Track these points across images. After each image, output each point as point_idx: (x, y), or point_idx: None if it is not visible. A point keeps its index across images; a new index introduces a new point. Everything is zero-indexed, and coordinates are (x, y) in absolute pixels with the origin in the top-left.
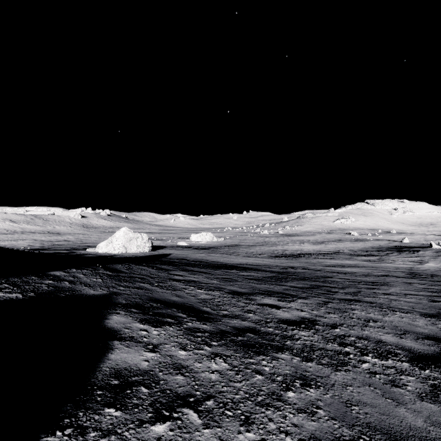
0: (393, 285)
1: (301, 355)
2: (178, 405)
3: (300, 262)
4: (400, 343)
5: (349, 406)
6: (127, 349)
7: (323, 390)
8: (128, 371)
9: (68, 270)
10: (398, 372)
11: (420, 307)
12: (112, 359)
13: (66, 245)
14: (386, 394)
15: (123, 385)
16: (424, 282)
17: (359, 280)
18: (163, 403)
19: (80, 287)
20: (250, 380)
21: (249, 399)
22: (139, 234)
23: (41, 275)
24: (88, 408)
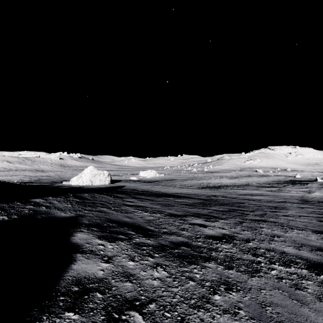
0: (290, 209)
1: (224, 264)
2: (126, 308)
3: (220, 192)
4: (299, 254)
5: (263, 307)
6: (87, 261)
7: (242, 293)
8: (87, 279)
9: (46, 198)
10: (299, 277)
11: (311, 226)
12: (74, 269)
13: (48, 179)
14: (292, 296)
15: (82, 291)
16: (313, 206)
17: (264, 205)
18: (114, 307)
19: (54, 211)
20: (184, 286)
21: (184, 302)
22: (101, 171)
23: (24, 202)
24: (51, 312)
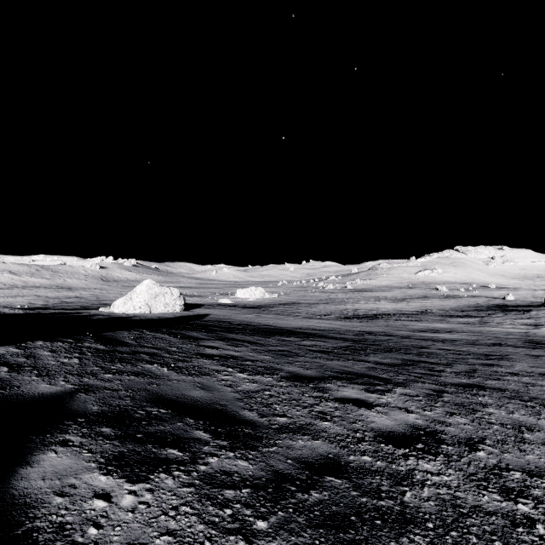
0: (515, 359)
1: (448, 539)
2: None
3: (379, 325)
4: None
5: None
6: None
7: None
8: None
9: (27, 343)
10: None
11: None
12: None
13: (76, 303)
14: None
15: None
16: None
17: (466, 352)
18: None
19: (24, 378)
20: None
21: None
22: (168, 289)
23: None
24: None
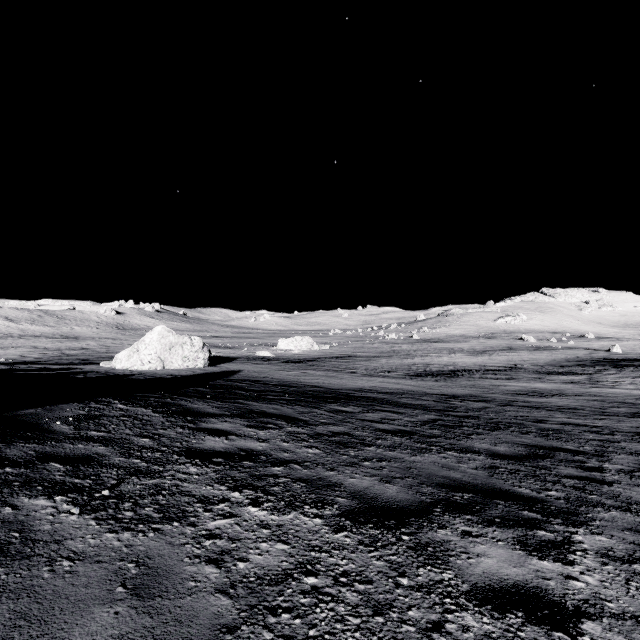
0: None
1: None
2: None
3: (462, 385)
4: None
5: None
6: None
7: None
8: None
9: None
10: None
11: None
12: None
13: (79, 356)
14: None
15: None
16: None
17: (606, 429)
18: None
19: None
20: None
21: None
22: (187, 338)
23: None
24: None
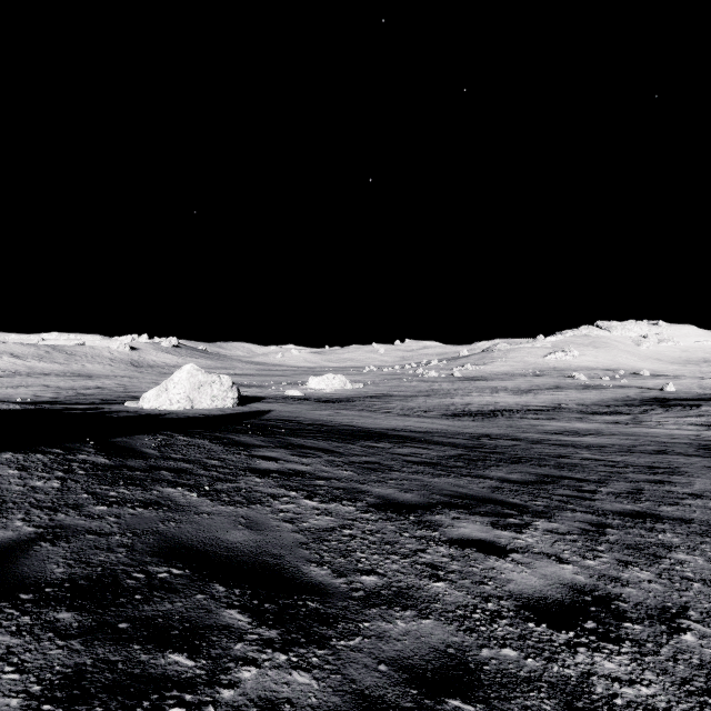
0: (691, 474)
1: None
2: None
3: (499, 425)
4: None
5: None
6: None
7: None
8: None
9: None
10: None
11: None
12: None
13: (97, 395)
14: None
15: None
16: None
17: (622, 463)
18: None
19: None
20: None
21: None
22: (216, 376)
23: None
24: None
